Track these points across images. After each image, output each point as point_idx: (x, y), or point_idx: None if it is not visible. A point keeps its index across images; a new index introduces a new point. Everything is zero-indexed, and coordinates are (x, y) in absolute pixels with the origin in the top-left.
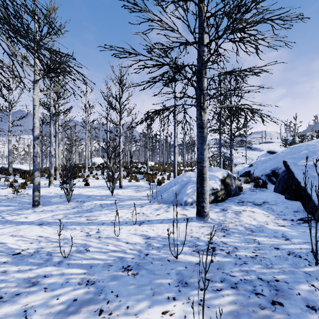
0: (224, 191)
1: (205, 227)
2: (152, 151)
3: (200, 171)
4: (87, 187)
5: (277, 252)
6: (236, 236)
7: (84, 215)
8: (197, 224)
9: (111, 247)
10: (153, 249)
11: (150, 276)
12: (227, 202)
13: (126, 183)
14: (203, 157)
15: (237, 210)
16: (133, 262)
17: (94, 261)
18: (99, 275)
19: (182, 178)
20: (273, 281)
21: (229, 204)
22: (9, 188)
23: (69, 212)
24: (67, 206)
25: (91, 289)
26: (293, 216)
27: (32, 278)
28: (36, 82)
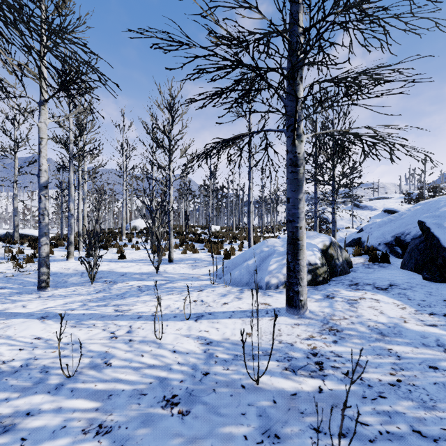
0: (326, 268)
1: (301, 326)
2: (217, 210)
3: (293, 235)
4: (122, 260)
5: (437, 376)
6: (356, 343)
7: (112, 303)
8: (288, 319)
9: (148, 359)
10: (216, 365)
11: (210, 418)
12: (331, 284)
13: (179, 256)
14: (298, 212)
15: (350, 298)
16: (182, 389)
17: (117, 385)
18: (122, 413)
19: (261, 248)
20: (445, 440)
21: (336, 288)
22: (10, 262)
23: (90, 298)
24: (88, 289)
25: (104, 443)
26: (445, 308)
27: (5, 418)
28: (43, 103)
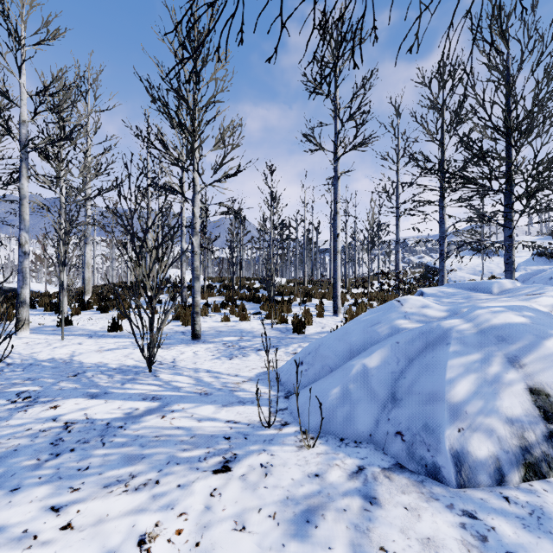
0: None
1: None
2: (281, 257)
3: None
4: (113, 334)
5: None
6: None
7: None
8: None
9: None
10: None
11: None
12: None
13: (215, 325)
14: None
15: None
16: None
17: None
18: None
19: (389, 319)
20: None
21: None
22: None
23: None
24: None
25: None
26: None
27: None
28: None
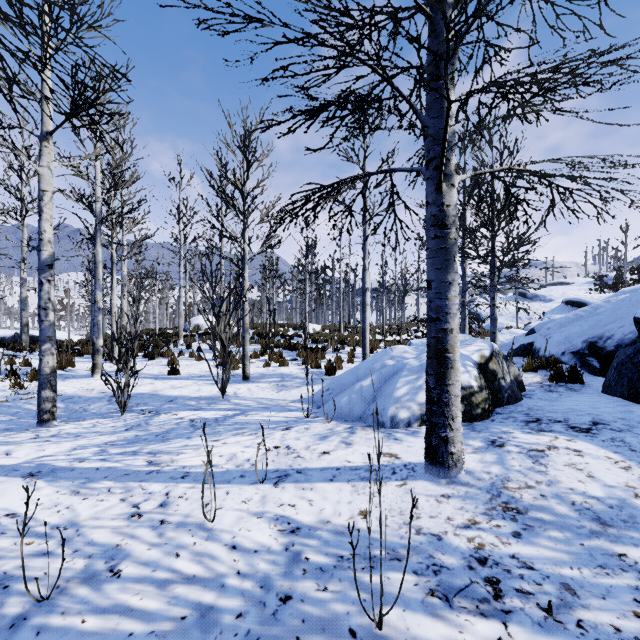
0: (486, 393)
1: (453, 499)
2: (316, 302)
3: (438, 344)
4: (174, 377)
5: None
6: (556, 538)
7: (146, 449)
8: (430, 486)
9: (186, 563)
10: (305, 578)
11: None
12: (496, 421)
13: (258, 370)
14: (446, 305)
15: (531, 446)
16: (238, 635)
17: (122, 622)
18: None
19: (382, 360)
20: None
21: (504, 427)
22: (9, 379)
23: (114, 440)
24: (115, 424)
25: None
26: None
27: None
28: (45, 138)
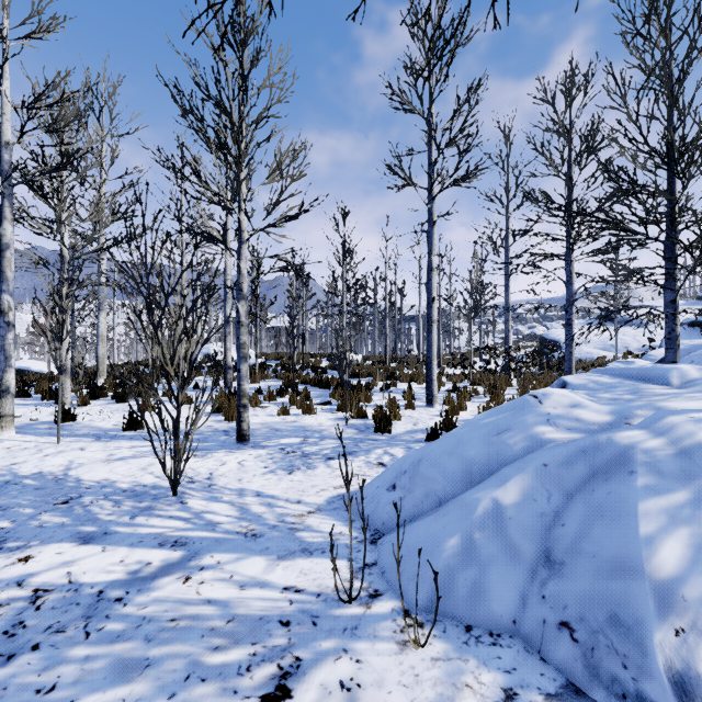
0: None
1: None
2: (356, 327)
3: None
4: (130, 434)
5: None
6: None
7: None
8: None
9: None
10: None
11: None
12: None
13: (270, 420)
14: None
15: None
16: None
17: None
18: None
19: (525, 425)
20: None
21: None
22: None
23: None
24: None
25: None
26: None
27: None
28: None
